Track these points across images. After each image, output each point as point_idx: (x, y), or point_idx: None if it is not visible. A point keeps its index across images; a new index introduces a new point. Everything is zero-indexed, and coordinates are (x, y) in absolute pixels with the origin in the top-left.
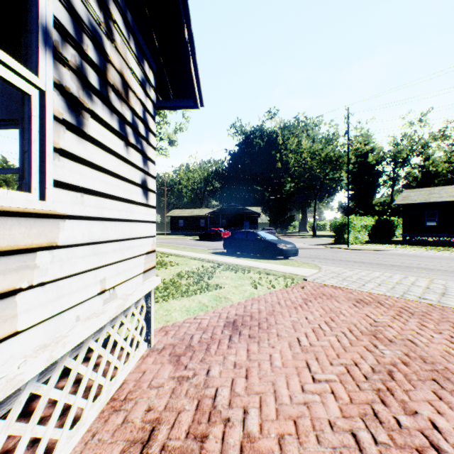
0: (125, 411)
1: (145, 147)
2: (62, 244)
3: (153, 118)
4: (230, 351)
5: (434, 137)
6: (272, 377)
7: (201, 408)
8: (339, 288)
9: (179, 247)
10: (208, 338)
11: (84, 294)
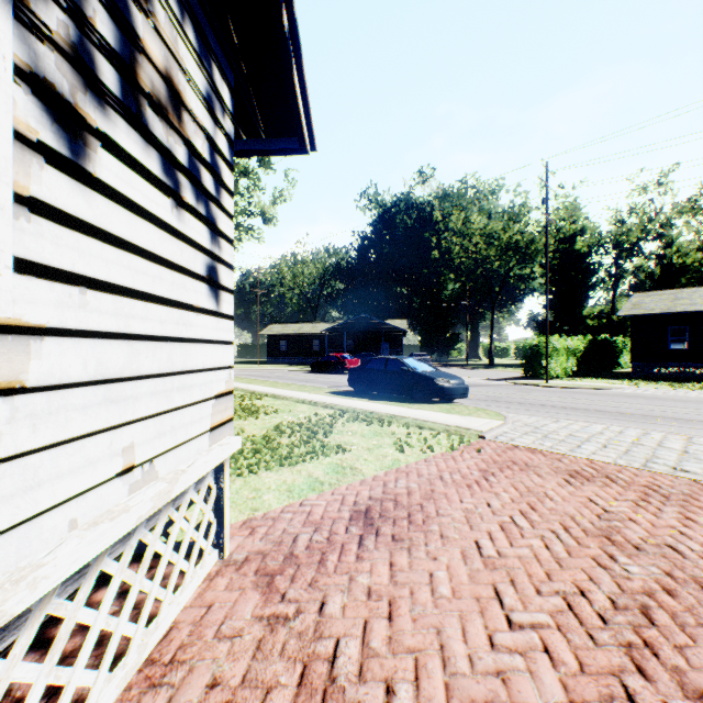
0: (170, 688)
1: (214, 212)
2: (35, 384)
3: (229, 165)
4: (360, 566)
5: (681, 210)
6: (435, 618)
7: (309, 681)
8: (539, 451)
9: (279, 384)
10: (322, 540)
11: (86, 478)
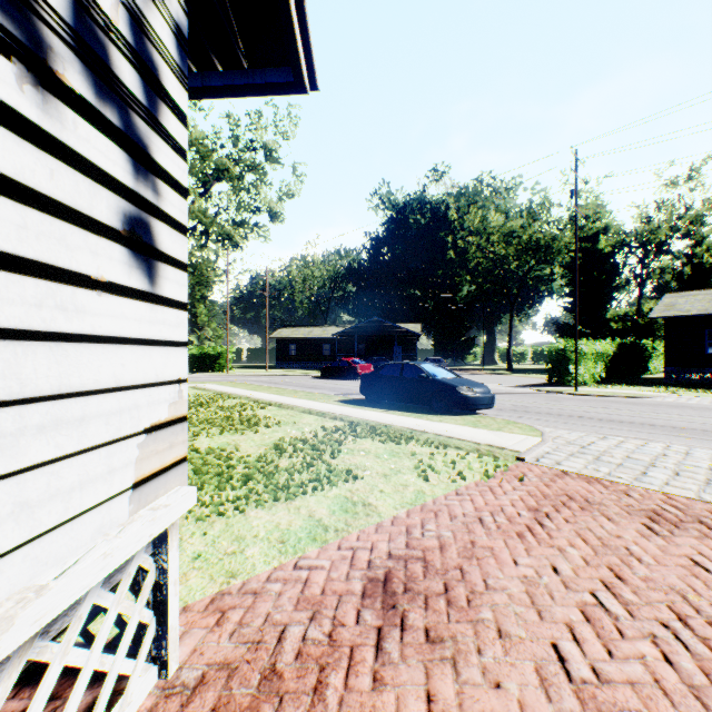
0: None
1: (143, 132)
2: None
3: (177, 72)
4: (379, 702)
5: None
6: None
7: None
8: (596, 480)
9: (285, 391)
10: (322, 639)
11: None
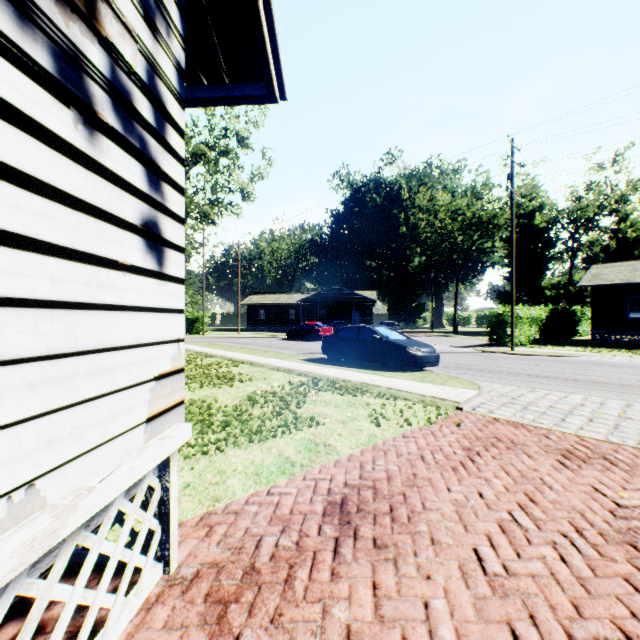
0: None
1: (153, 148)
2: None
3: (177, 97)
4: (336, 589)
5: (635, 186)
6: None
7: None
8: (522, 426)
9: (256, 351)
10: (291, 546)
11: None
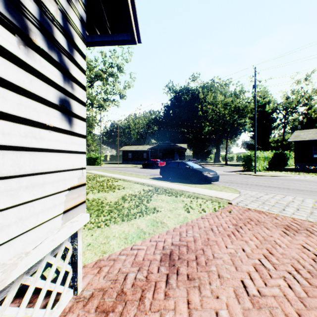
0: None
1: (67, 63)
2: None
3: (81, 37)
4: (167, 304)
5: (316, 91)
6: None
7: None
8: (262, 212)
9: (126, 174)
10: (143, 279)
11: None
